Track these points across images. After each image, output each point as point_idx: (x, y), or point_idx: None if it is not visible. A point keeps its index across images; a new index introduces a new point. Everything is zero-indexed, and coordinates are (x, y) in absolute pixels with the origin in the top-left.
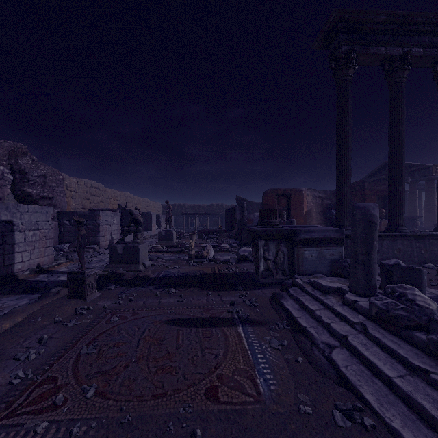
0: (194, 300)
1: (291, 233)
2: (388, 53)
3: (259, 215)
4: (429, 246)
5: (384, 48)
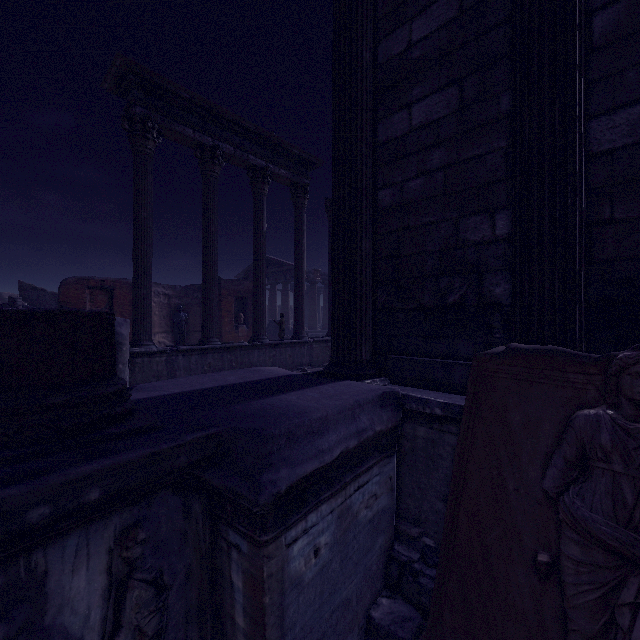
0: None
1: None
2: (197, 138)
3: None
4: (240, 357)
5: (192, 131)
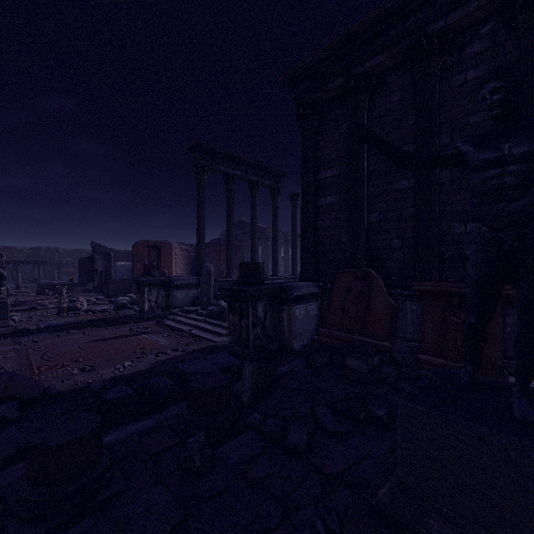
0: (98, 333)
1: (168, 281)
2: (225, 171)
3: (122, 265)
4: None
5: (223, 168)
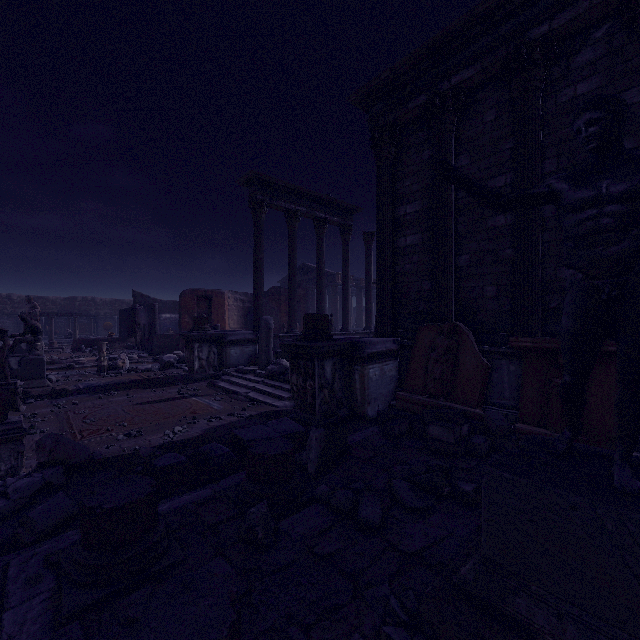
0: (143, 395)
1: (221, 337)
2: (287, 207)
3: (167, 318)
4: None
5: (284, 203)
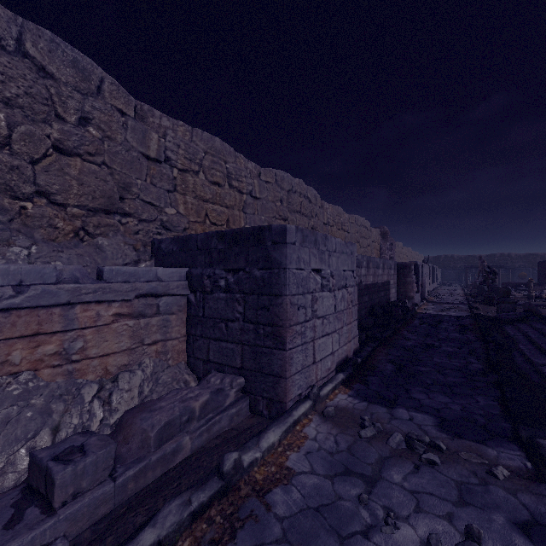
0: None
1: None
2: None
3: None
4: None
5: None
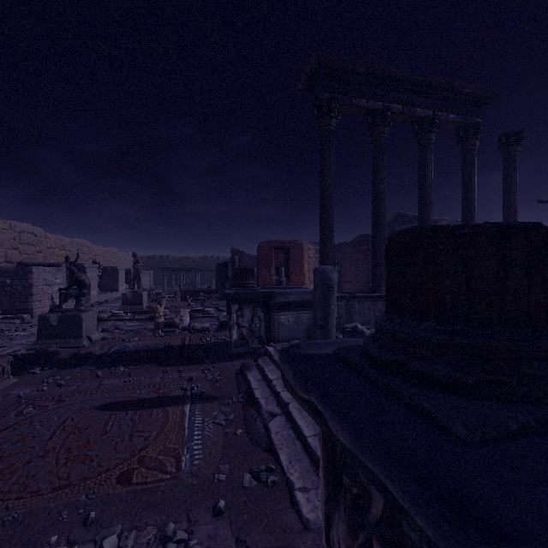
0: (145, 379)
1: (268, 296)
2: (370, 106)
3: None
4: None
5: (365, 101)
